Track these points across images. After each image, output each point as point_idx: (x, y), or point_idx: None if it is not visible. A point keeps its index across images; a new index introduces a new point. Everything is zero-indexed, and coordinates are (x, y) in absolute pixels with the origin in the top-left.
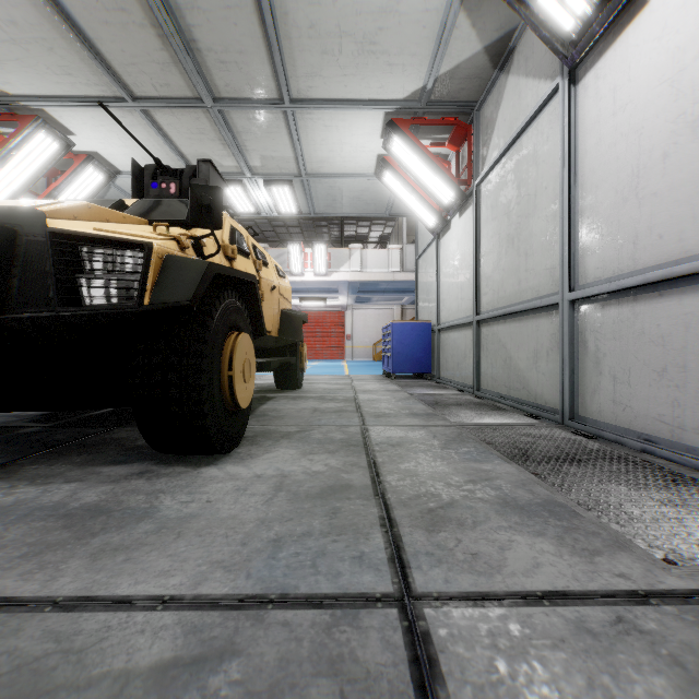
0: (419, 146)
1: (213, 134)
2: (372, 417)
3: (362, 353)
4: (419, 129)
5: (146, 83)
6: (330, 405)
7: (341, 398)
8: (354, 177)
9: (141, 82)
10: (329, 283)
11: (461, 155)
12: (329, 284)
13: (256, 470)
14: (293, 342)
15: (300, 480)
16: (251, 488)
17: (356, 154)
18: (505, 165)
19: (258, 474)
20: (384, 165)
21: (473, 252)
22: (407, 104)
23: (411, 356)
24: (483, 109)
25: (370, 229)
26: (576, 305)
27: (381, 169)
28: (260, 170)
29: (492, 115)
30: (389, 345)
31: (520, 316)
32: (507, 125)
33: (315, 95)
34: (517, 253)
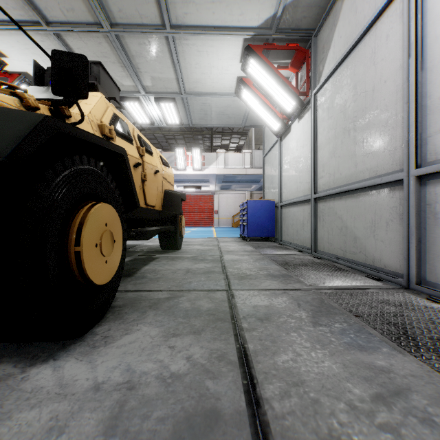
0: (270, 66)
1: (113, 58)
2: (236, 279)
3: (224, 222)
4: (269, 55)
5: (55, 9)
6: (200, 266)
7: (210, 258)
8: (220, 95)
9: (51, 7)
10: (203, 176)
11: (300, 75)
12: (203, 176)
13: (99, 371)
14: (173, 214)
15: (150, 397)
16: (72, 425)
17: (221, 76)
18: (341, 73)
19: (98, 382)
20: (242, 84)
21: (311, 146)
22: (261, 31)
23: (260, 225)
24: (319, 35)
25: (230, 141)
26: (422, 180)
27: (240, 88)
28: (151, 89)
29: (328, 36)
30: (245, 217)
31: (356, 193)
32: (343, 40)
33: (189, 22)
34: (353, 142)
